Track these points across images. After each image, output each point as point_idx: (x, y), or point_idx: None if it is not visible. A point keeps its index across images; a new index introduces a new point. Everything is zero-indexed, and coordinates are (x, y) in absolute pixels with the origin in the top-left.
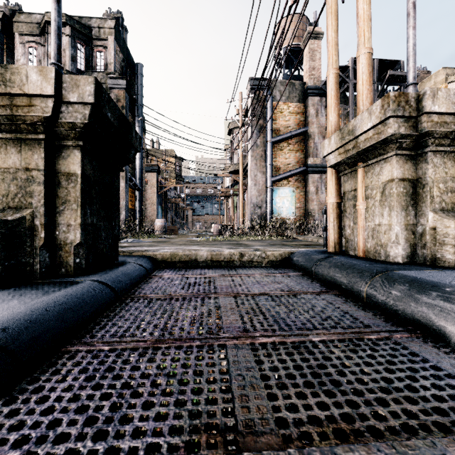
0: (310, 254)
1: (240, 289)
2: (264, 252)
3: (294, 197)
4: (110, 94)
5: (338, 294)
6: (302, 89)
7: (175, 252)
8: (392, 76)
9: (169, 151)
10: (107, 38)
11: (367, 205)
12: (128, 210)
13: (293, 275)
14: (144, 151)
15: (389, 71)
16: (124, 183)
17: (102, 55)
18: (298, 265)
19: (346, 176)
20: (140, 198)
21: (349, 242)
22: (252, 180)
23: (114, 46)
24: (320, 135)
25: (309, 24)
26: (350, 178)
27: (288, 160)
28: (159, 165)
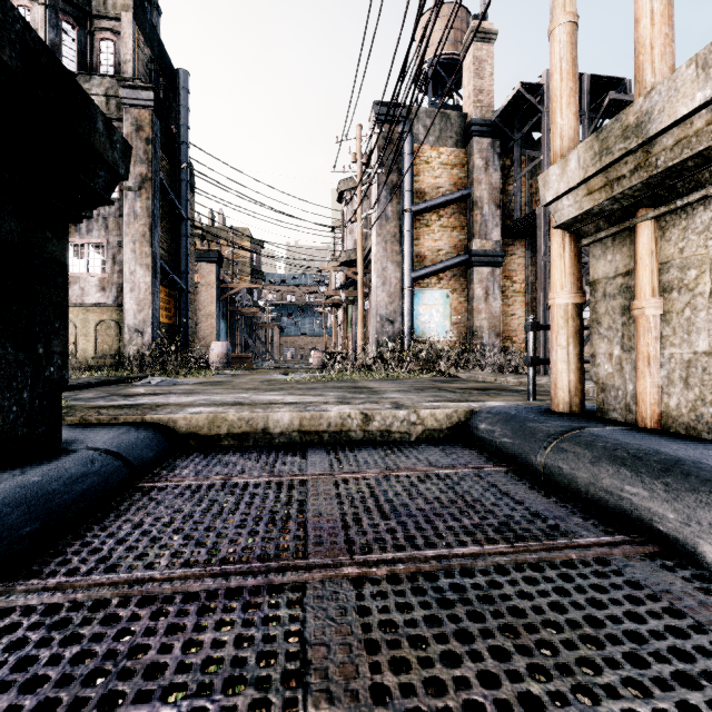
0: (520, 417)
1: (371, 537)
2: (414, 412)
3: (449, 305)
4: (124, 115)
5: (656, 557)
6: (462, 125)
7: (220, 412)
8: (613, 103)
9: (240, 229)
10: (120, 15)
11: (669, 307)
12: (158, 326)
13: (491, 471)
14: (192, 223)
15: (609, 93)
16: (150, 278)
17: (111, 46)
18: (495, 443)
19: (600, 245)
20: (184, 306)
21: (609, 391)
22: (378, 276)
23: (133, 31)
24: (491, 202)
25: (474, 16)
26: (611, 249)
27: (440, 243)
28: (224, 253)
